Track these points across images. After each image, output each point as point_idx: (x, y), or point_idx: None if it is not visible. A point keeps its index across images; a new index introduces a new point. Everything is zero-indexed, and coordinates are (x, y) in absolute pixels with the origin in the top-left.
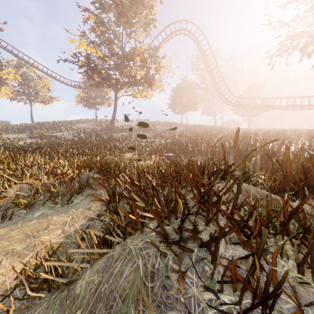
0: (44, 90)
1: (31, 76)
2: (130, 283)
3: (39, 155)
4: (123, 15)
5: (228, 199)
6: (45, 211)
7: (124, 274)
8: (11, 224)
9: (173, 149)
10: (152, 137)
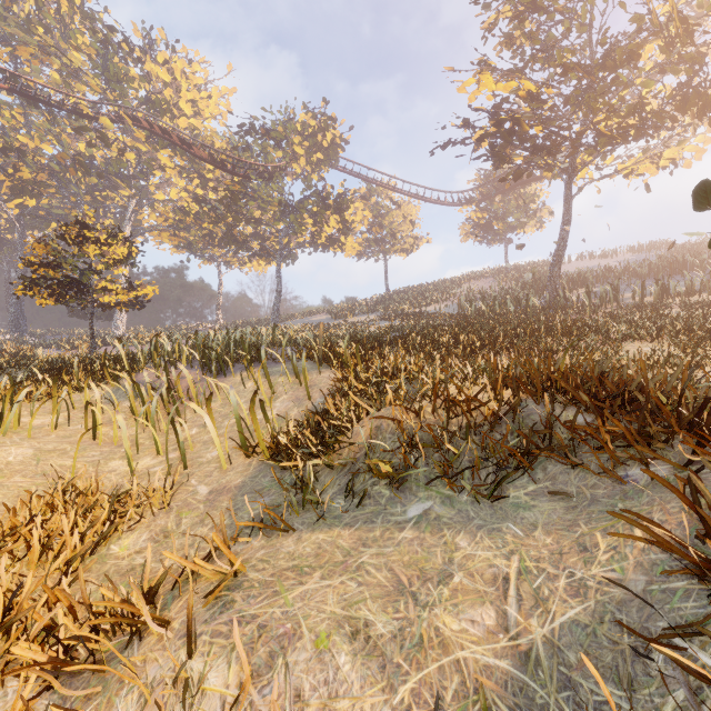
0: (405, 226)
1: (385, 208)
2: None
3: (402, 350)
4: None
5: None
6: (433, 507)
7: None
8: (361, 522)
9: None
10: (702, 290)
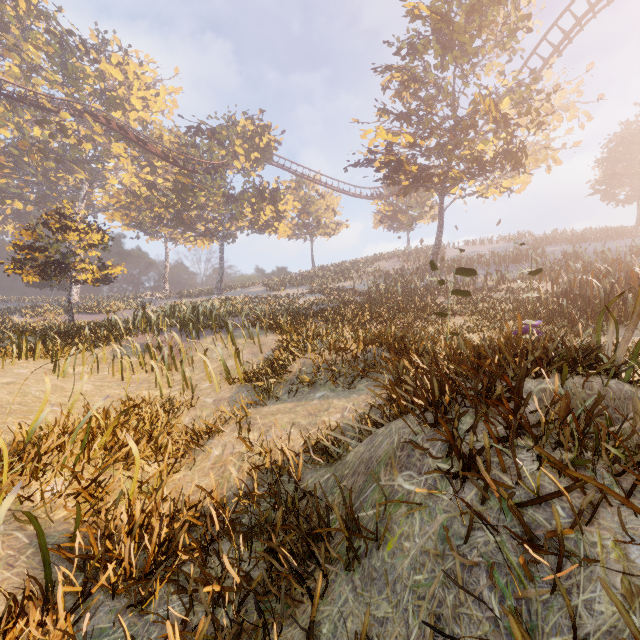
0: (328, 214)
1: (312, 198)
2: (385, 453)
3: (321, 321)
4: (454, 44)
5: (504, 392)
6: (326, 393)
7: (382, 446)
8: (296, 401)
9: (566, 307)
10: (527, 278)
